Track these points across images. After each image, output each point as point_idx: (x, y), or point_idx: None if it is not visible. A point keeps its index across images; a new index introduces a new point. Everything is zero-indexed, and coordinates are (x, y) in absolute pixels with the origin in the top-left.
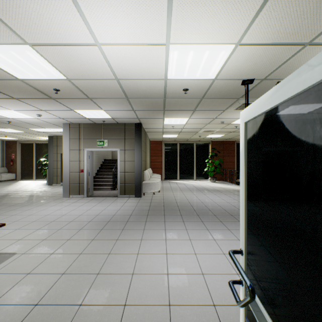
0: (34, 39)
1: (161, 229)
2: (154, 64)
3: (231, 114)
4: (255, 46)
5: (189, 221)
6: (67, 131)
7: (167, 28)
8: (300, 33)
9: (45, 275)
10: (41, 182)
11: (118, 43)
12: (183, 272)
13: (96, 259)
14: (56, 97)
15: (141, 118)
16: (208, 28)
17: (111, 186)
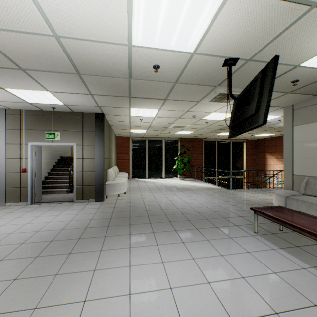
0: None
1: (124, 248)
2: (111, 10)
3: (204, 108)
4: None
5: (161, 231)
6: (1, 119)
7: None
8: None
9: None
10: None
11: None
12: None
13: None
14: None
15: (103, 107)
16: None
17: (67, 189)
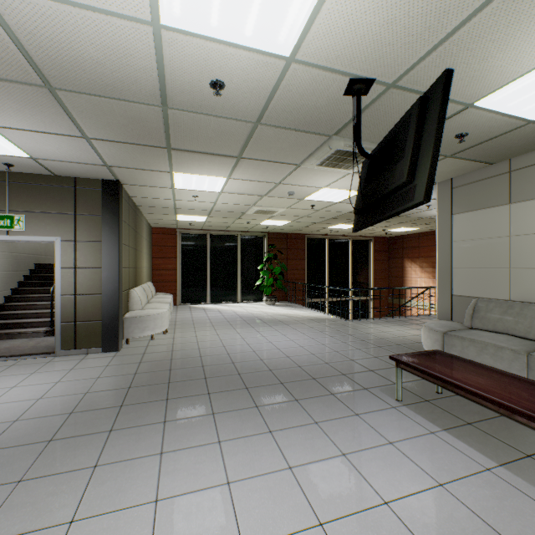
0: None
1: (149, 456)
2: None
3: (308, 178)
4: None
5: (228, 409)
6: None
7: None
8: None
9: None
10: None
11: None
12: None
13: None
14: None
15: (116, 167)
16: None
17: (46, 328)
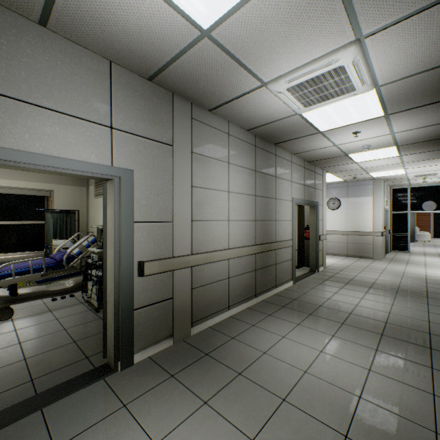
0: None
1: (433, 248)
2: None
3: None
4: None
5: None
6: None
7: None
8: None
9: None
10: None
11: None
12: None
13: None
14: None
15: None
16: None
17: None
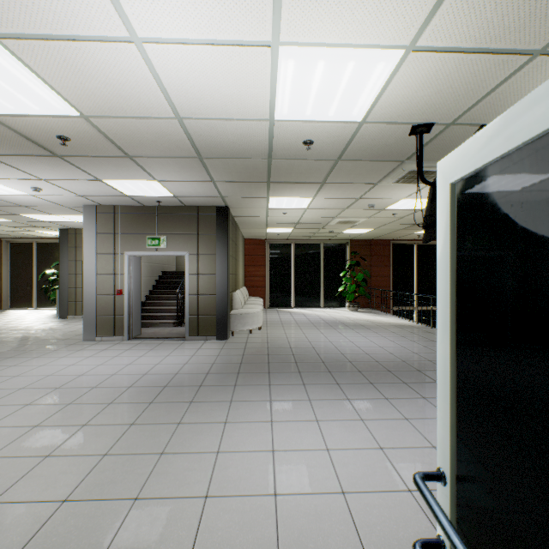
0: (2, 24)
1: (263, 401)
2: (250, 87)
3: (387, 192)
4: (443, 54)
5: (315, 383)
6: (91, 220)
7: (275, 7)
8: (529, 28)
9: (26, 506)
10: (46, 313)
11: (177, 37)
12: (306, 491)
13: (135, 466)
14: (65, 153)
15: (228, 197)
16: (354, 10)
17: (174, 320)
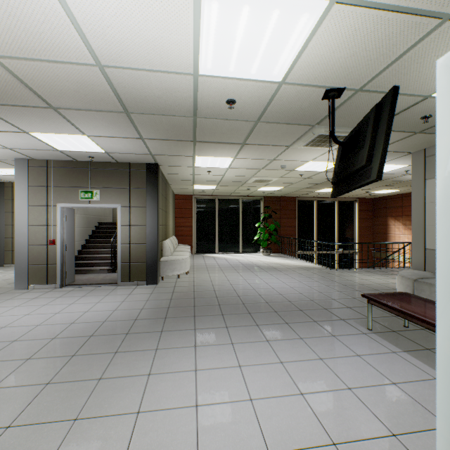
0: None
1: (188, 347)
2: (172, 32)
3: (297, 155)
4: (364, 10)
5: (237, 325)
6: (23, 173)
7: None
8: None
9: None
10: None
11: None
12: None
13: (41, 440)
14: None
15: (157, 155)
16: None
17: (108, 267)
